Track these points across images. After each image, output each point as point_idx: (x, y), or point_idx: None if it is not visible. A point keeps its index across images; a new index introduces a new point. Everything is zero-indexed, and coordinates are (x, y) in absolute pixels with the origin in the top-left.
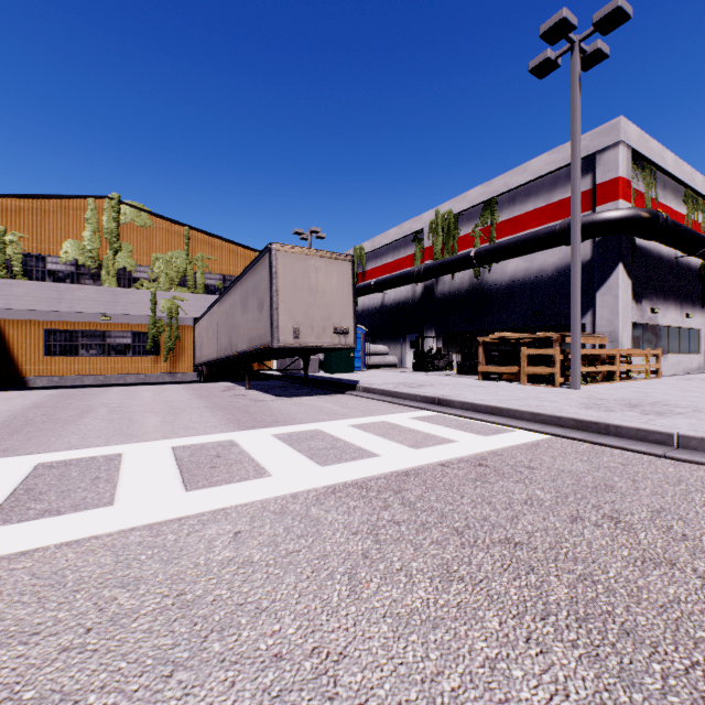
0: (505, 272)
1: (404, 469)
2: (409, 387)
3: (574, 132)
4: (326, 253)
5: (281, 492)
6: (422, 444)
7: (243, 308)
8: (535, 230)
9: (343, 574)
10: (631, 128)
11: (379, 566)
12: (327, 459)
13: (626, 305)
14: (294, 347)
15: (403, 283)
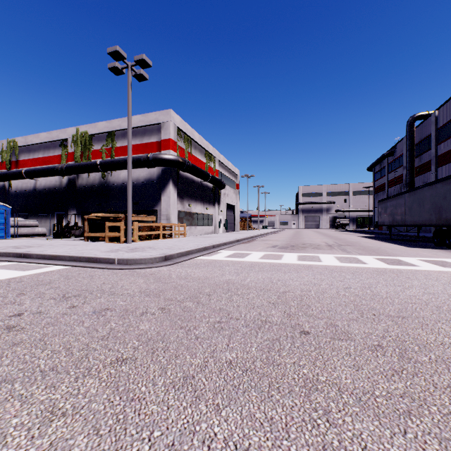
0: (120, 177)
1: None
2: (16, 248)
3: (129, 111)
4: None
5: None
6: None
7: None
8: (133, 156)
9: None
10: (177, 116)
11: None
12: None
13: (174, 202)
14: None
15: (51, 175)
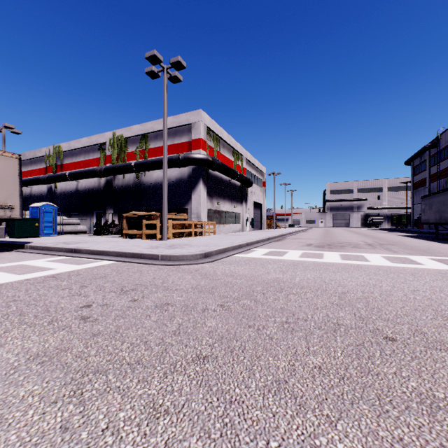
0: (152, 177)
1: None
2: (66, 244)
3: (164, 113)
4: None
5: None
6: (29, 272)
7: None
8: None
9: None
10: (206, 116)
11: None
12: None
13: (204, 200)
14: None
15: (91, 176)
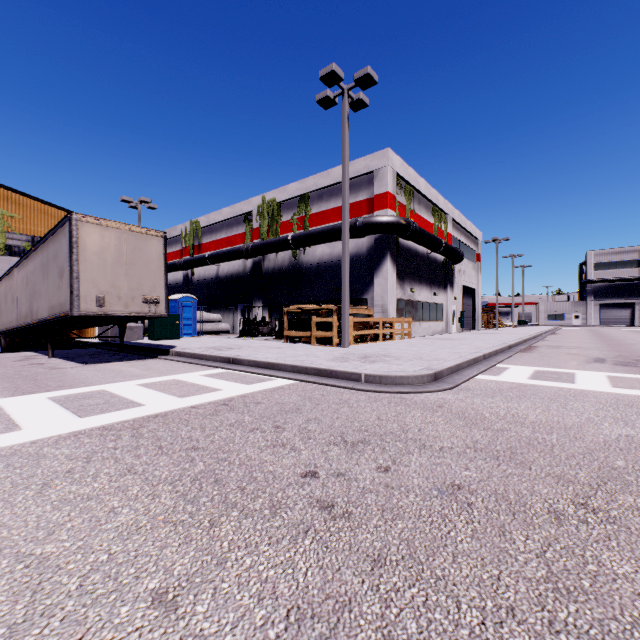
0: (315, 255)
1: (157, 413)
2: (218, 350)
3: (344, 156)
4: (136, 228)
5: (22, 441)
6: (191, 394)
7: (44, 275)
8: (334, 224)
9: (39, 484)
10: (396, 158)
11: (75, 476)
12: (91, 412)
13: (392, 286)
14: (98, 315)
15: (235, 258)
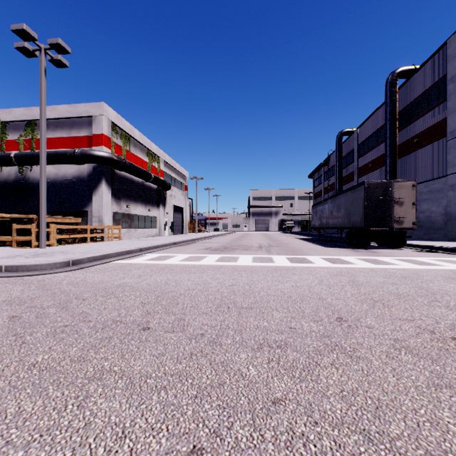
0: None
1: None
2: None
3: (42, 100)
4: None
5: None
6: None
7: None
8: (57, 150)
9: None
10: (111, 111)
11: None
12: None
13: (108, 202)
14: None
15: None
